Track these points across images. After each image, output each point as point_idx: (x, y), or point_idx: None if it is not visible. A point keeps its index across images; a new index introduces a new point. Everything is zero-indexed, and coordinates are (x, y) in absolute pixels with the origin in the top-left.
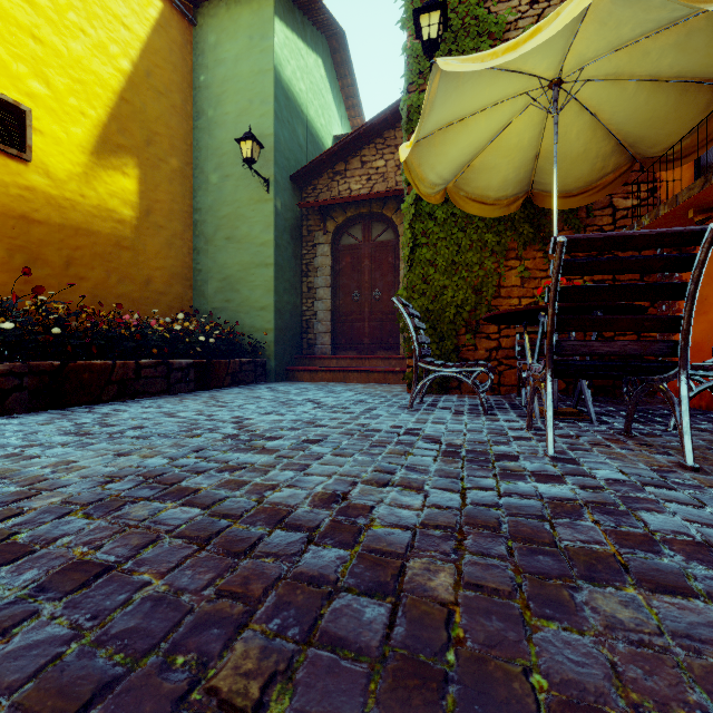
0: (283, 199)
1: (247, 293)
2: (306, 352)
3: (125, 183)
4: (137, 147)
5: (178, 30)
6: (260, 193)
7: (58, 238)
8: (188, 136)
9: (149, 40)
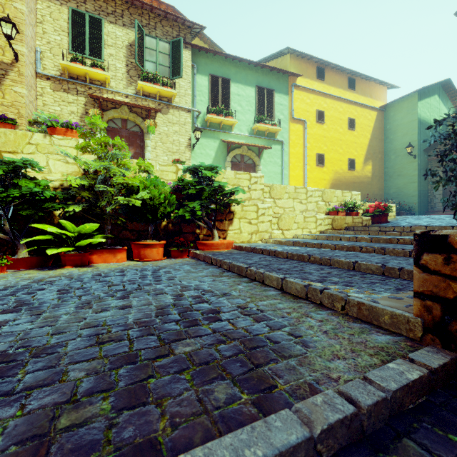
0: (420, 159)
1: (406, 192)
2: (430, 210)
3: (369, 167)
4: (371, 156)
5: (380, 116)
6: (411, 159)
7: (358, 185)
8: (383, 146)
9: (374, 125)
